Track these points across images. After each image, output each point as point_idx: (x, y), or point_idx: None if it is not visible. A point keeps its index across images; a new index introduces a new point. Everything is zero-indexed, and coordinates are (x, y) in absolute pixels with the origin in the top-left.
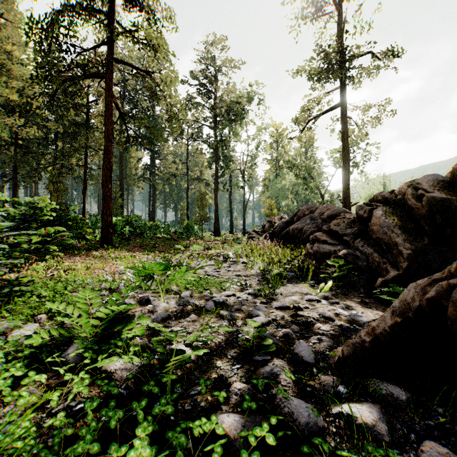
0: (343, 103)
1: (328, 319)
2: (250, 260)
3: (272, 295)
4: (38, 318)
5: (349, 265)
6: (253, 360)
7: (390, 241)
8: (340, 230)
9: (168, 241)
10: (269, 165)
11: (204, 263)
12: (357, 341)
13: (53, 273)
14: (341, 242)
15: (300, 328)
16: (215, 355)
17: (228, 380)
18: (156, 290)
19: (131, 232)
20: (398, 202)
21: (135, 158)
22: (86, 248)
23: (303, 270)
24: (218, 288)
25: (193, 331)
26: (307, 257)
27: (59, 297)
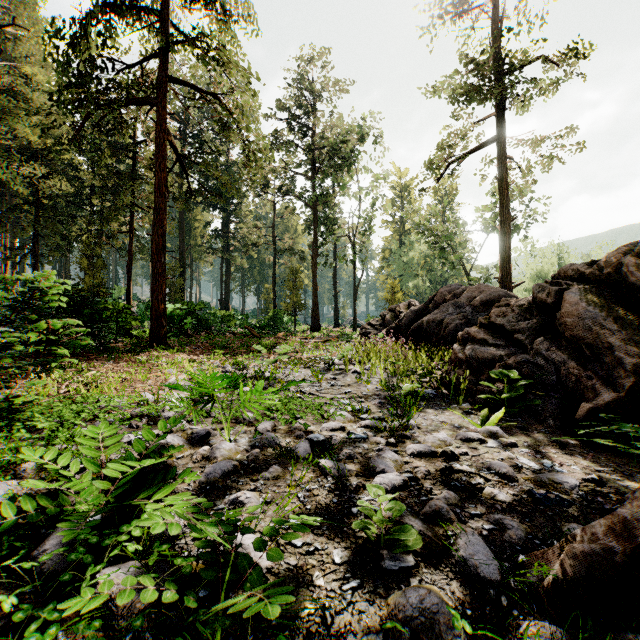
0: (501, 136)
1: (507, 478)
2: (365, 368)
3: (404, 430)
4: (22, 468)
5: (527, 380)
6: (382, 569)
7: (597, 342)
8: (508, 324)
9: (246, 339)
10: (390, 229)
11: (296, 372)
12: (594, 549)
13: (68, 388)
14: (510, 342)
15: (459, 495)
16: (310, 556)
17: (335, 621)
18: (218, 419)
19: (194, 325)
20: (604, 279)
21: (201, 221)
22: (127, 349)
23: (450, 385)
24: (316, 416)
25: (274, 499)
26: (455, 365)
27: (65, 430)
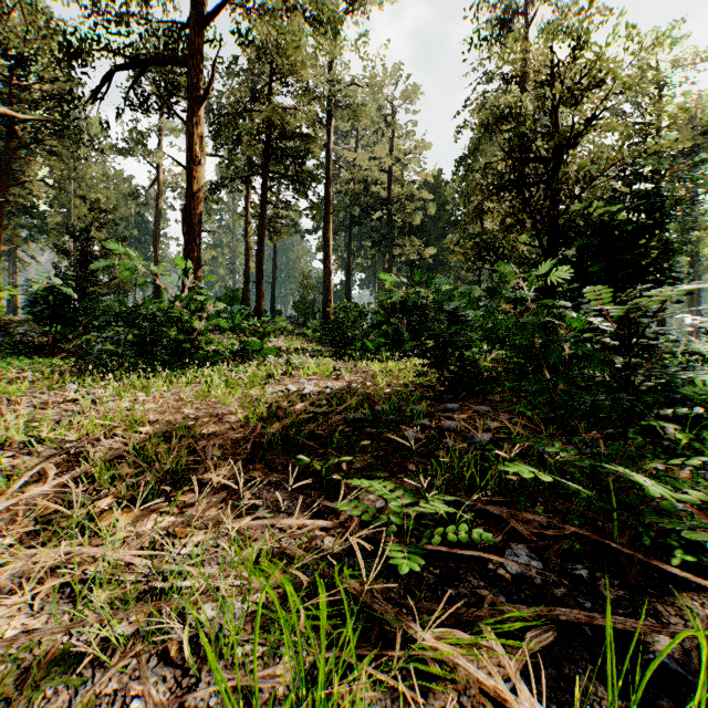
0: None
1: None
2: None
3: None
4: None
5: None
6: None
7: None
8: None
9: None
10: None
11: None
12: None
13: None
14: None
15: None
16: None
17: None
18: None
19: None
20: None
21: None
22: None
23: None
24: None
25: None
26: None
27: None
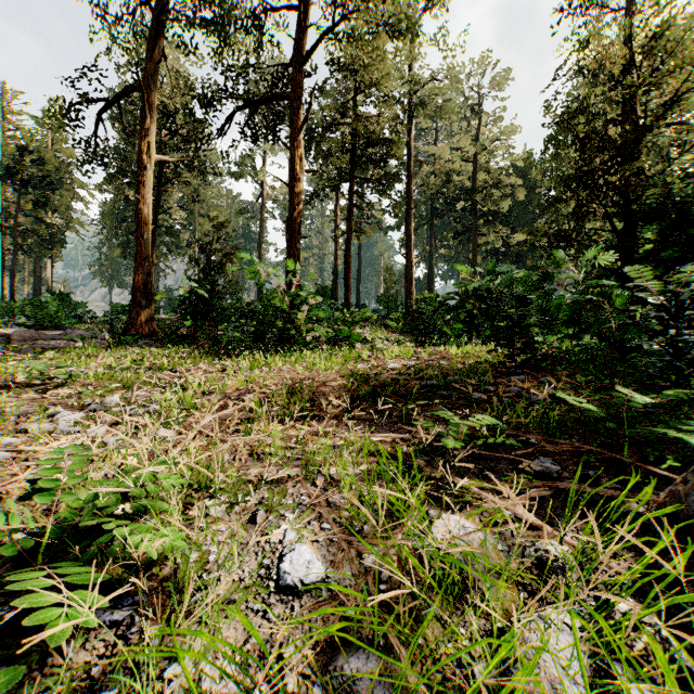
0: None
1: None
2: None
3: None
4: None
5: None
6: None
7: None
8: None
9: None
10: None
11: None
12: None
13: None
14: None
15: None
16: None
17: None
18: None
19: None
20: None
21: None
22: None
23: None
24: None
25: None
26: None
27: None
